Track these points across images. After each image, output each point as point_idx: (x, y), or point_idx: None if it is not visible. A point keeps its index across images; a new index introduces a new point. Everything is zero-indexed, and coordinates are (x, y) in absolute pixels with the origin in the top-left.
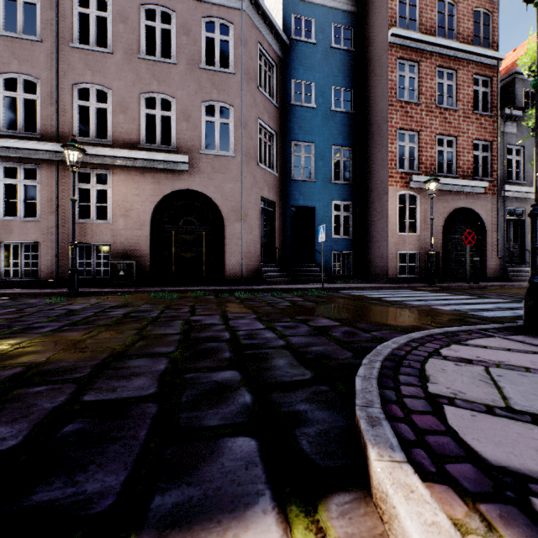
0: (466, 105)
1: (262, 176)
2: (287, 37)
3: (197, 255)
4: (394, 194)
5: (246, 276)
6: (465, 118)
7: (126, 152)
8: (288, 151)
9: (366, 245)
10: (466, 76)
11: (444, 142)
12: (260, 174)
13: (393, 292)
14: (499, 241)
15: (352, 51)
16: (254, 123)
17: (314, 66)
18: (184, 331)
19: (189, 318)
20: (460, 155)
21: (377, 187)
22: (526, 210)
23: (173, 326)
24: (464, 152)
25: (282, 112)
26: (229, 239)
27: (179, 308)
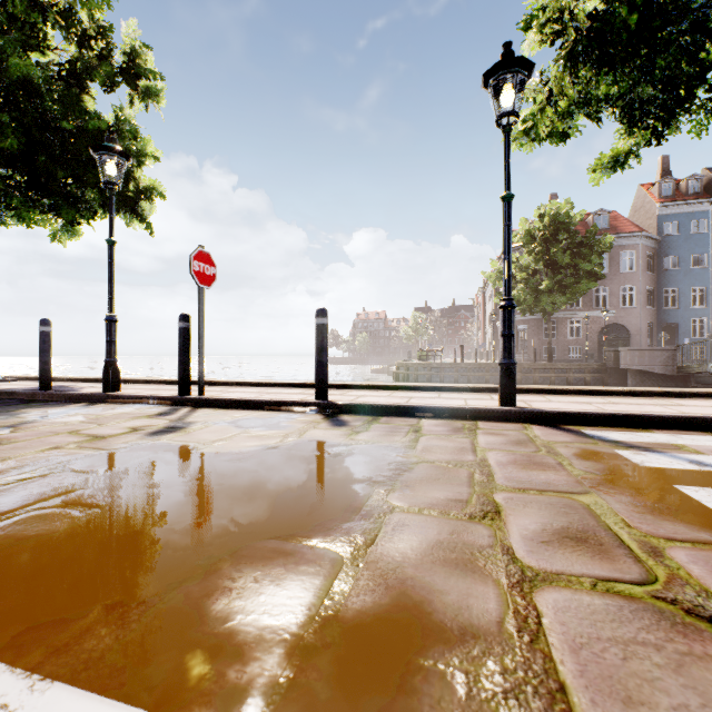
0: None
1: (647, 312)
2: (659, 236)
3: None
4: None
5: None
6: None
7: (589, 312)
8: (660, 295)
9: None
10: None
11: None
12: (646, 312)
13: None
14: None
15: (705, 233)
16: (644, 290)
17: (678, 247)
18: None
19: None
20: None
21: None
22: None
23: None
24: None
25: (656, 275)
26: (633, 343)
27: None
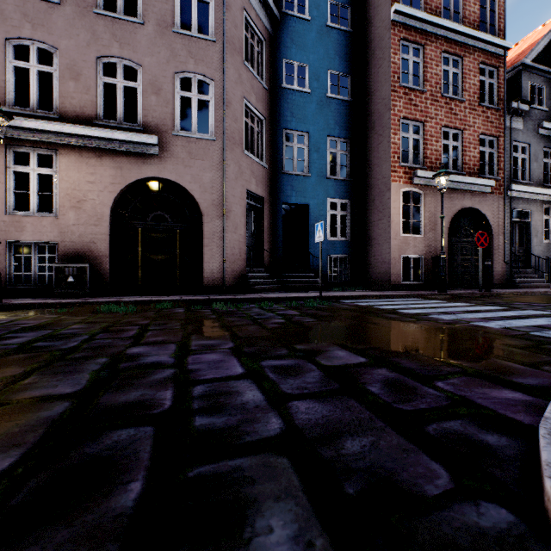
0: (473, 96)
1: (249, 167)
2: (277, 10)
3: (170, 258)
4: (397, 191)
5: (230, 282)
6: (471, 111)
7: (77, 128)
8: (279, 141)
9: (366, 248)
10: (473, 64)
11: (449, 135)
12: (246, 163)
13: (405, 302)
14: (506, 245)
15: (350, 32)
16: (239, 103)
17: (308, 46)
18: (89, 388)
19: (124, 350)
20: (466, 150)
21: (377, 183)
22: (532, 212)
23: (80, 373)
24: (470, 147)
25: (271, 95)
26: (208, 238)
27: (122, 331)
